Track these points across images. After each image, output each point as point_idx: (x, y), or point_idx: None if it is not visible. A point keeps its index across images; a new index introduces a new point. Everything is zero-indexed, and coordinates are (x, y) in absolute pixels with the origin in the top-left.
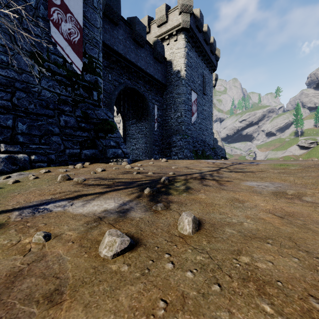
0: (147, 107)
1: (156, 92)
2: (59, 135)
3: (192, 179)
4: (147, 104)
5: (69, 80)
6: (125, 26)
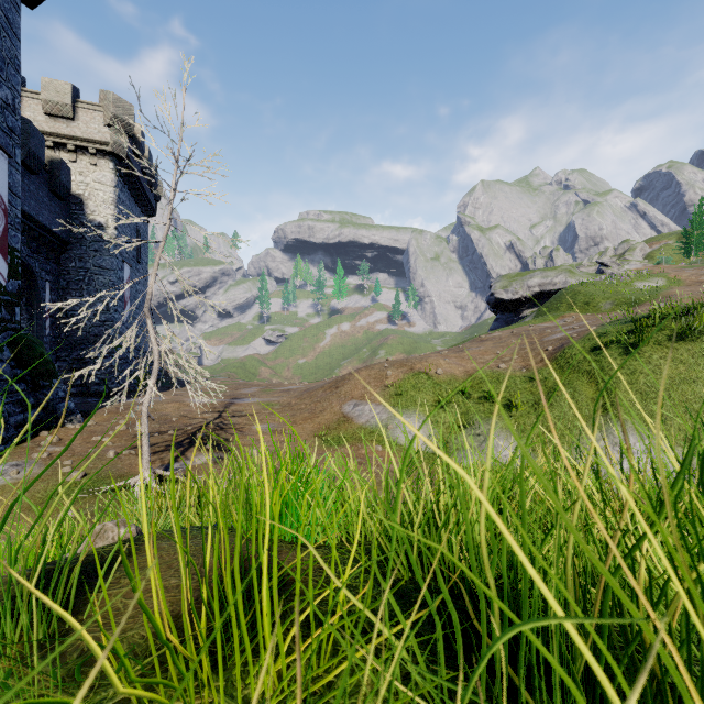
0: (33, 290)
1: (50, 256)
2: None
3: (216, 431)
4: (36, 283)
5: None
6: None
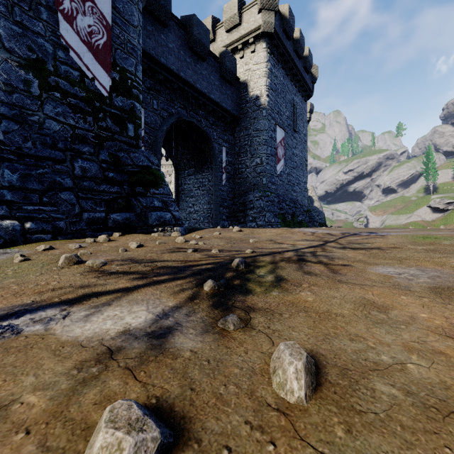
0: (211, 151)
1: (225, 128)
2: (72, 191)
3: (283, 261)
4: (211, 145)
5: (89, 106)
6: (178, 28)
